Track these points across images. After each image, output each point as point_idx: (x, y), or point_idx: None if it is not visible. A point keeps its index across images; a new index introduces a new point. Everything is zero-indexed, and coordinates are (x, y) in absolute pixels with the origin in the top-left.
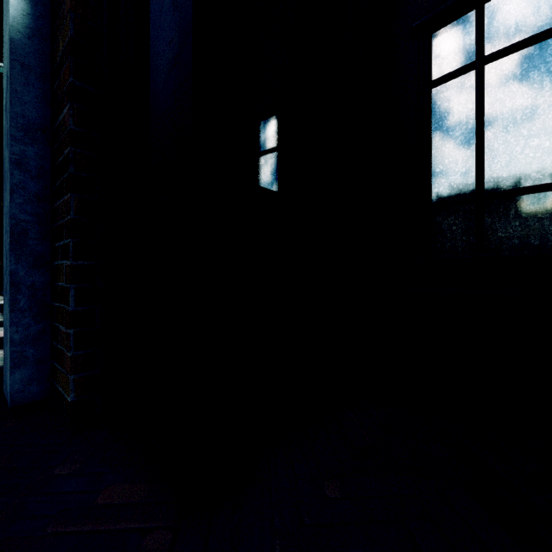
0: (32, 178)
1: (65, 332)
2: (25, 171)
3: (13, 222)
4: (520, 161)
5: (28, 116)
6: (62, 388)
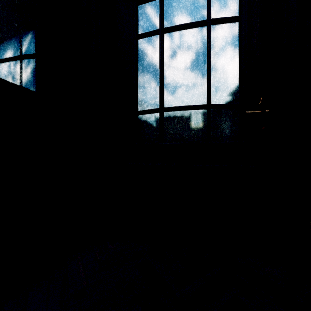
0: None
1: None
2: None
3: None
4: (180, 92)
5: None
6: None
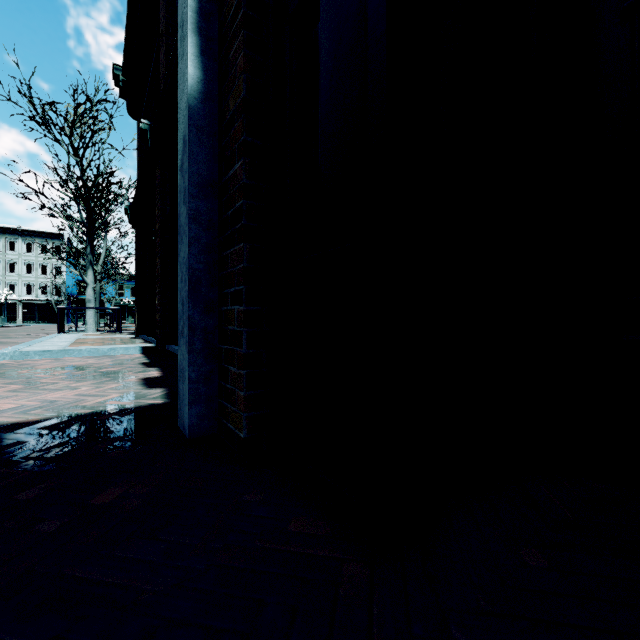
0: (204, 230)
1: (236, 373)
2: (199, 224)
3: (191, 271)
4: None
5: (201, 174)
6: (233, 425)
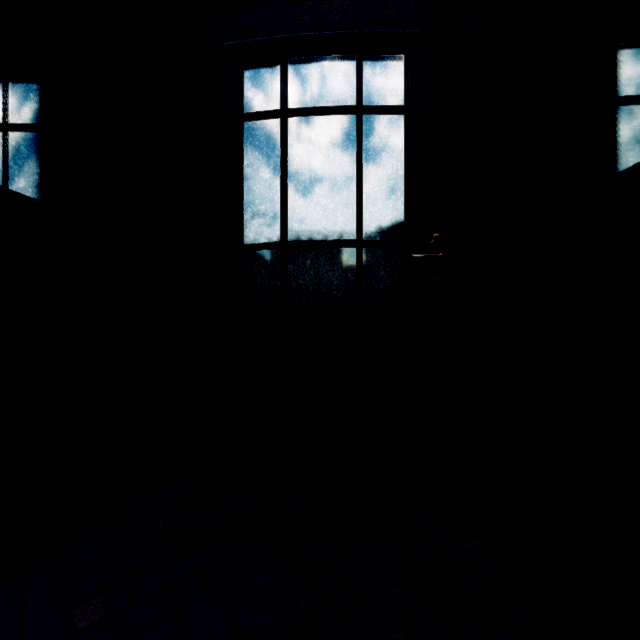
0: None
1: None
2: None
3: None
4: (314, 216)
5: None
6: None
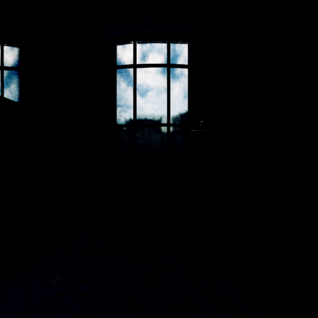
0: None
1: None
2: None
3: None
4: (148, 112)
5: None
6: None
